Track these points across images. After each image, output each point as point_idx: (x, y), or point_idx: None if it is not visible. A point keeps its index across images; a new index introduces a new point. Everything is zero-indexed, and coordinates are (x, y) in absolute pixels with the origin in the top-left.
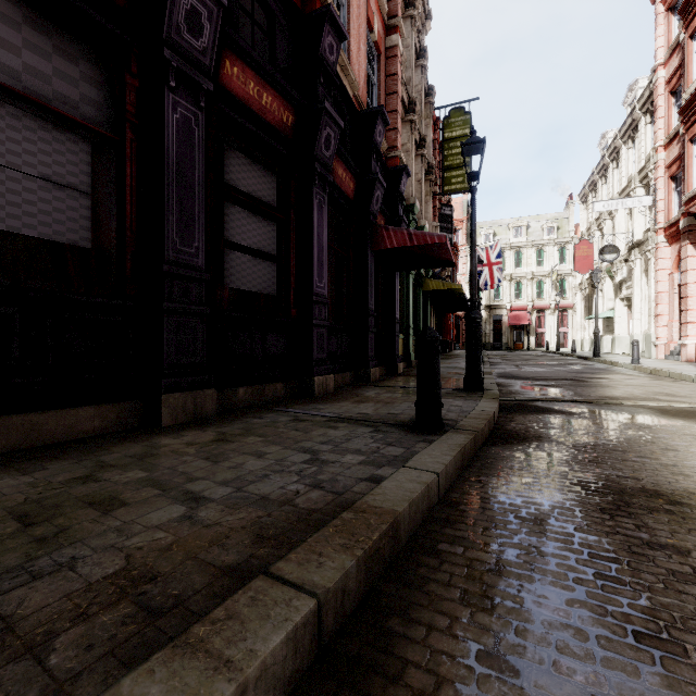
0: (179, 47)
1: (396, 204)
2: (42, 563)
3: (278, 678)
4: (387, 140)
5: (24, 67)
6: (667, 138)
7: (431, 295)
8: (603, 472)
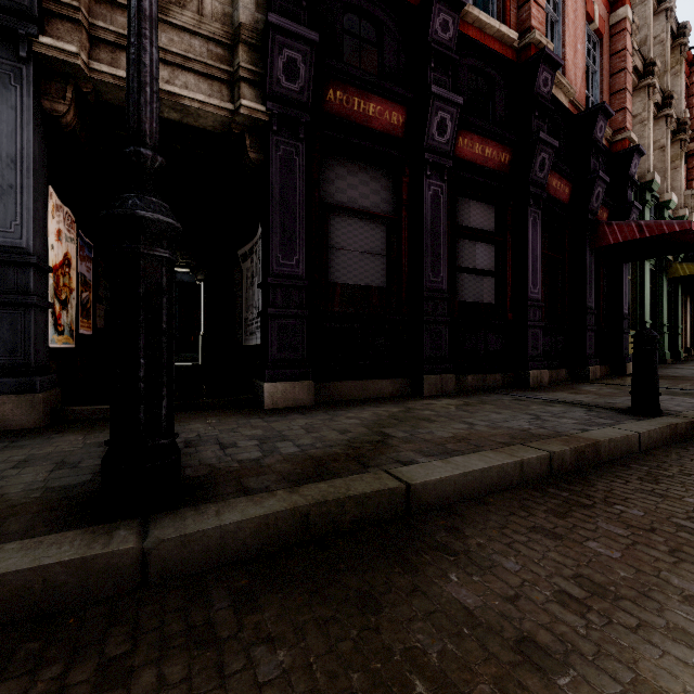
0: (432, 147)
1: (623, 191)
2: (420, 431)
3: (534, 470)
4: (612, 124)
5: (359, 195)
6: None
7: (682, 281)
8: None
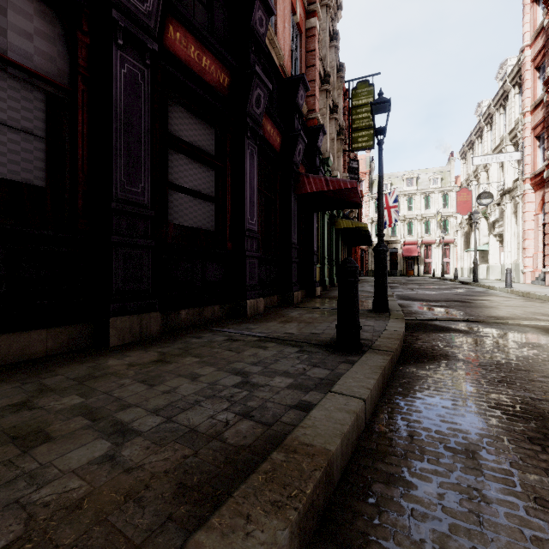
0: (126, 9)
1: (314, 157)
2: None
3: None
4: (307, 105)
5: None
6: (533, 105)
7: (341, 232)
8: (515, 394)
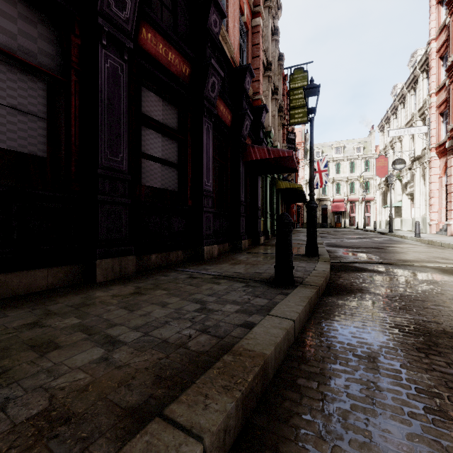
0: (109, 17)
1: (259, 131)
2: None
3: None
4: (253, 88)
5: None
6: (437, 88)
7: (281, 191)
8: (411, 317)
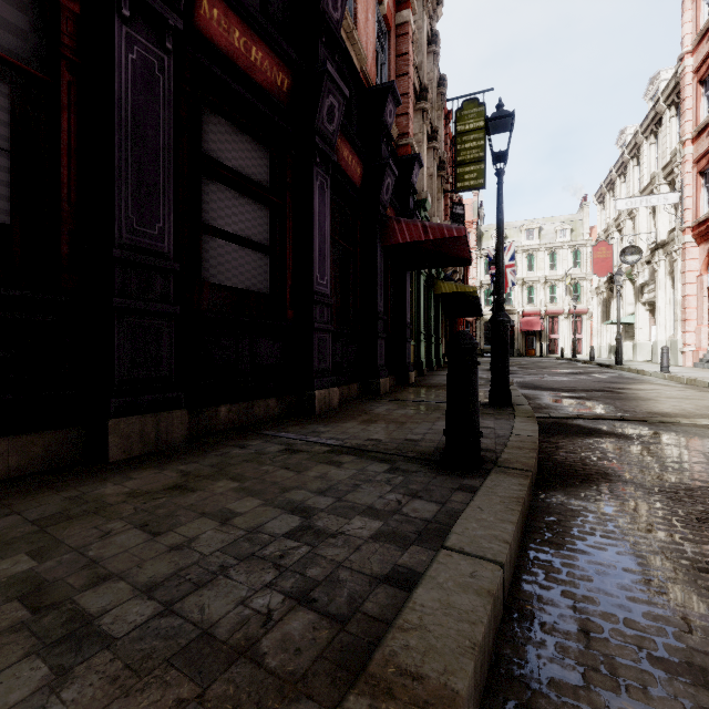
0: None
1: (407, 197)
2: None
3: None
4: (398, 127)
5: None
6: (695, 131)
7: (442, 298)
8: None
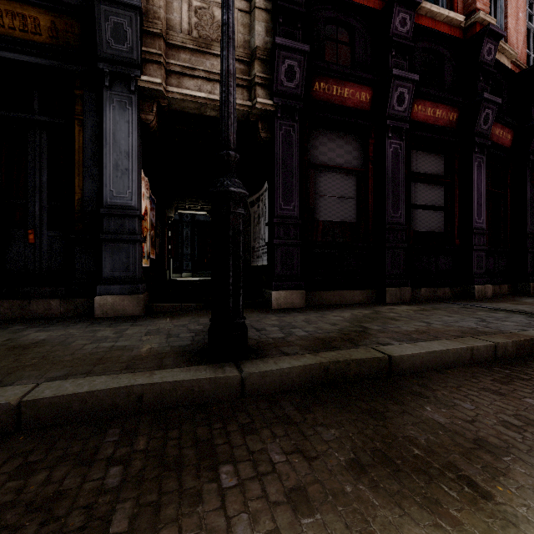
0: (393, 115)
1: None
2: (390, 326)
3: (481, 355)
4: None
5: (336, 156)
6: None
7: None
8: None
